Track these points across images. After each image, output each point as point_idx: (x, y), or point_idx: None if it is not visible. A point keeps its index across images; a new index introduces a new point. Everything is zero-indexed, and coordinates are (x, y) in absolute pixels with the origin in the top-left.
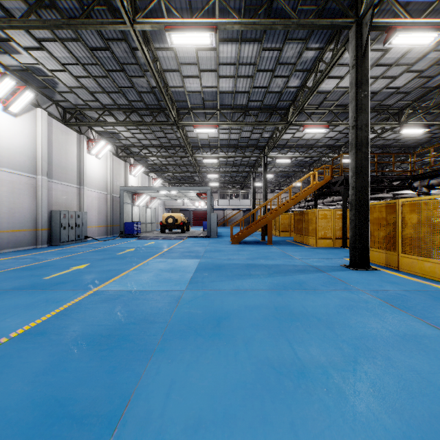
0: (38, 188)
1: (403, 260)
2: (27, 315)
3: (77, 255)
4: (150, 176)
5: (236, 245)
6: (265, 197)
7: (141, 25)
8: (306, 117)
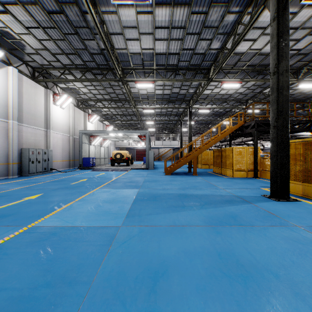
0: (10, 130)
1: None
2: None
3: (37, 185)
4: (104, 123)
5: (168, 176)
6: (190, 138)
7: None
8: (223, 75)
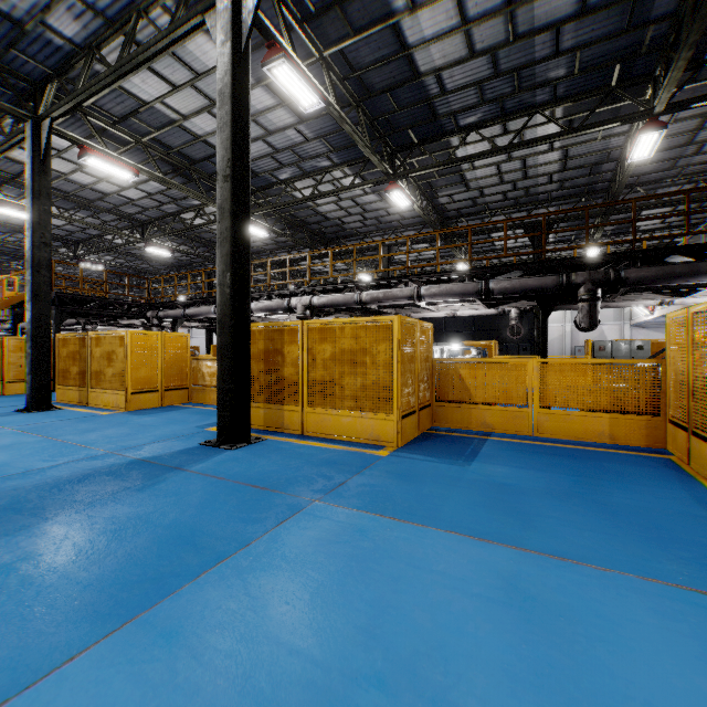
0: None
1: (92, 395)
2: None
3: None
4: None
5: None
6: None
7: None
8: None
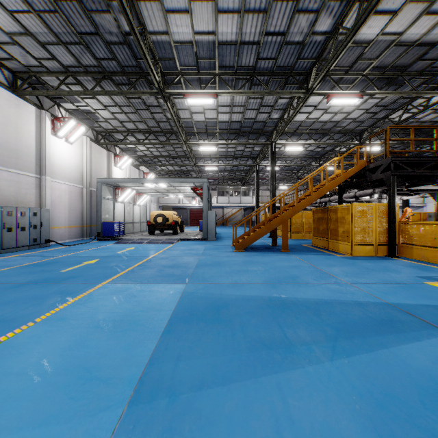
0: None
1: None
2: None
3: None
4: (141, 170)
5: (240, 253)
6: (273, 192)
7: None
8: (330, 87)
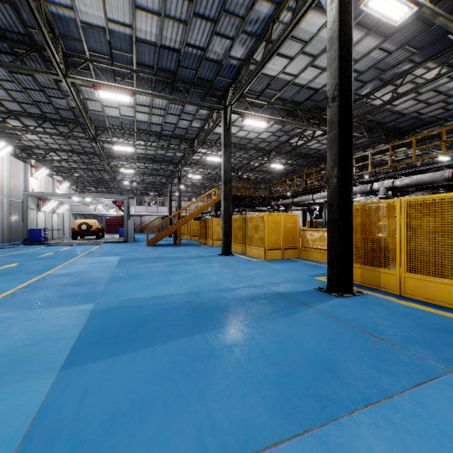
0: None
1: (247, 249)
2: (12, 283)
3: None
4: (55, 178)
5: (151, 247)
6: (179, 207)
7: (73, 79)
8: (209, 146)
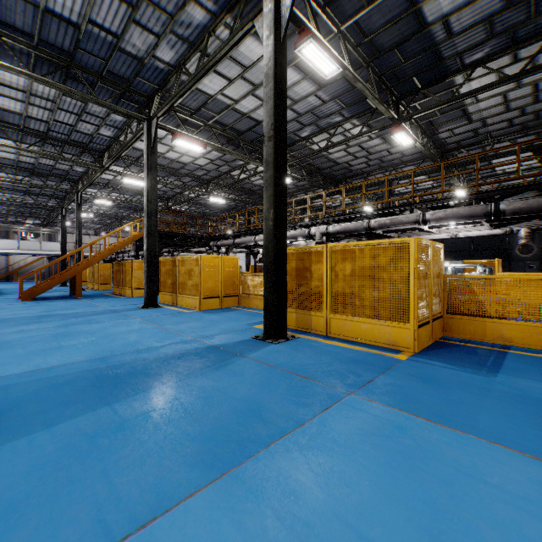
0: None
1: (179, 298)
2: None
3: None
4: None
5: (28, 302)
6: (79, 243)
7: None
8: (127, 164)
